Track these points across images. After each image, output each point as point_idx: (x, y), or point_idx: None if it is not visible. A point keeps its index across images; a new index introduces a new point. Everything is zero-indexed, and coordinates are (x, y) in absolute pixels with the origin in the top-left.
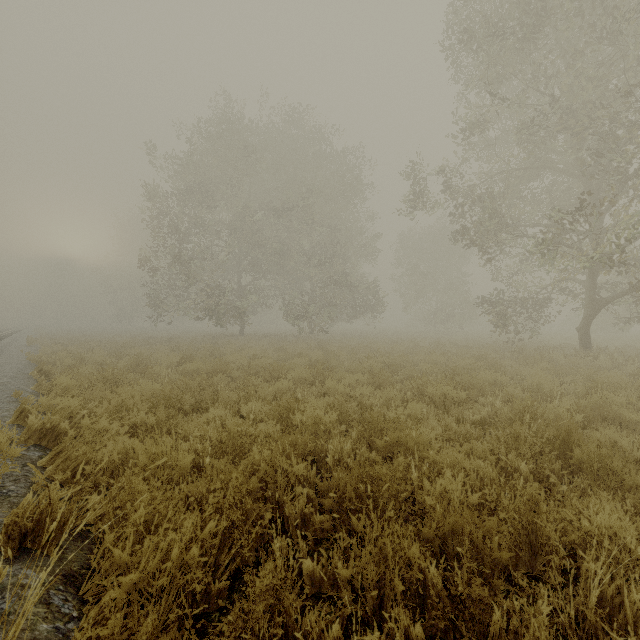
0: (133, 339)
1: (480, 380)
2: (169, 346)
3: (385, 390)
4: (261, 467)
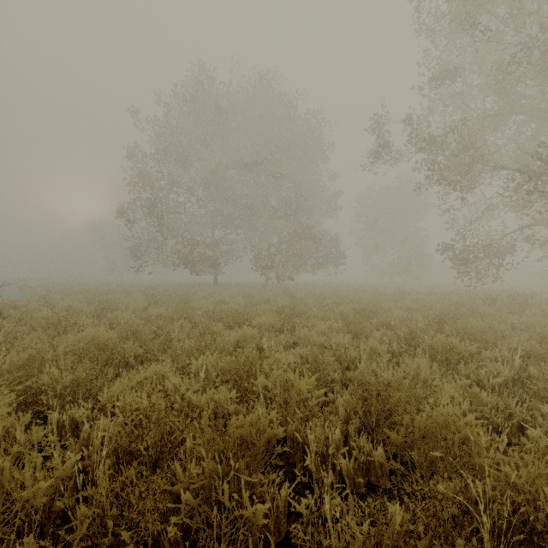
0: (116, 287)
1: (478, 329)
2: (144, 293)
3: (368, 341)
4: (182, 505)
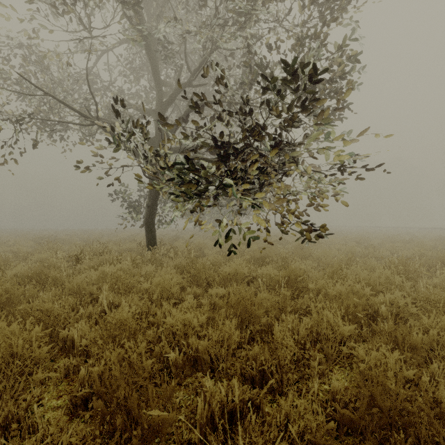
0: None
1: None
2: None
3: None
4: None
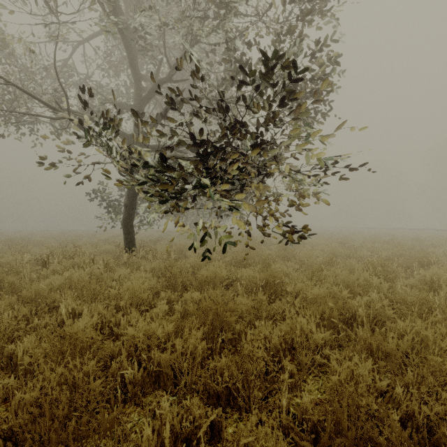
0: None
1: None
2: None
3: None
4: None
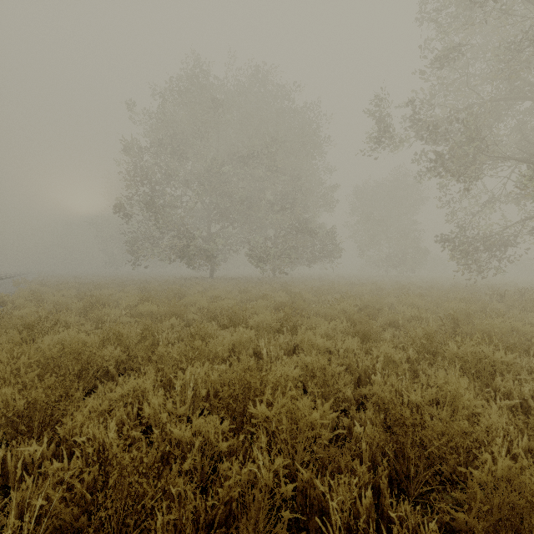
0: (112, 281)
1: (502, 332)
2: (138, 287)
3: (382, 347)
4: None
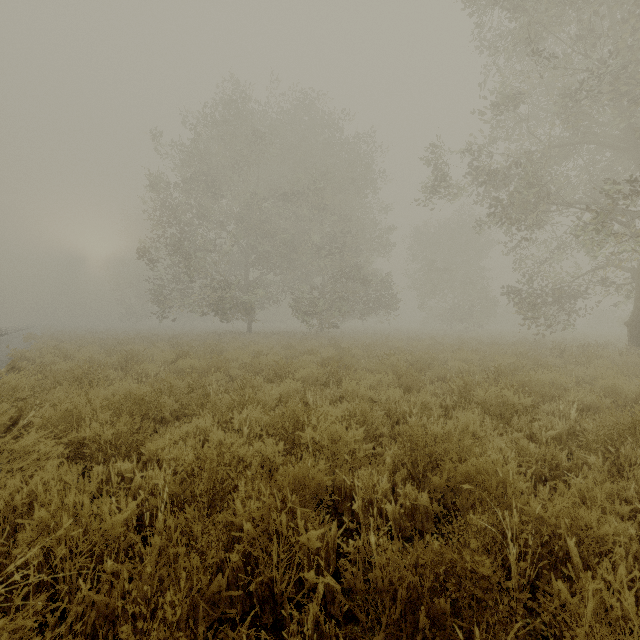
0: (135, 336)
1: (537, 382)
2: (169, 343)
3: (420, 394)
4: (244, 534)
